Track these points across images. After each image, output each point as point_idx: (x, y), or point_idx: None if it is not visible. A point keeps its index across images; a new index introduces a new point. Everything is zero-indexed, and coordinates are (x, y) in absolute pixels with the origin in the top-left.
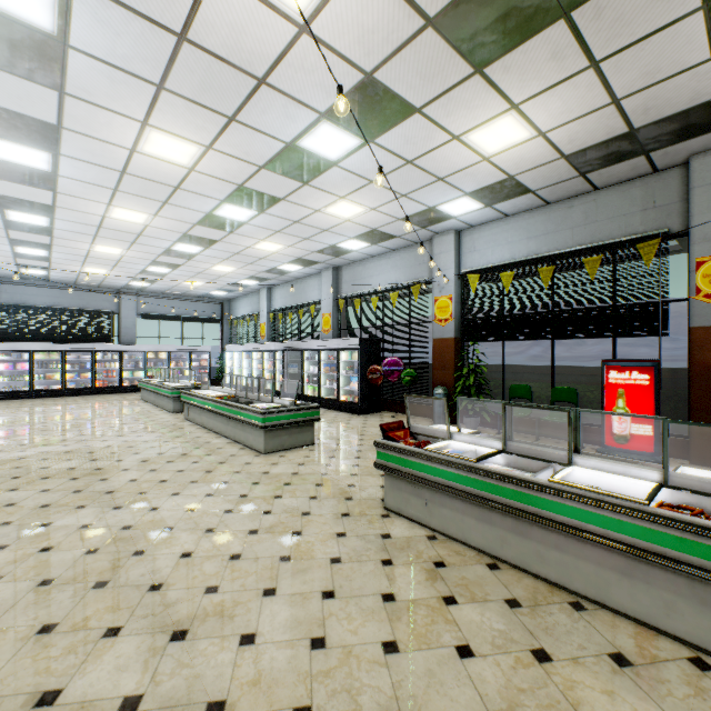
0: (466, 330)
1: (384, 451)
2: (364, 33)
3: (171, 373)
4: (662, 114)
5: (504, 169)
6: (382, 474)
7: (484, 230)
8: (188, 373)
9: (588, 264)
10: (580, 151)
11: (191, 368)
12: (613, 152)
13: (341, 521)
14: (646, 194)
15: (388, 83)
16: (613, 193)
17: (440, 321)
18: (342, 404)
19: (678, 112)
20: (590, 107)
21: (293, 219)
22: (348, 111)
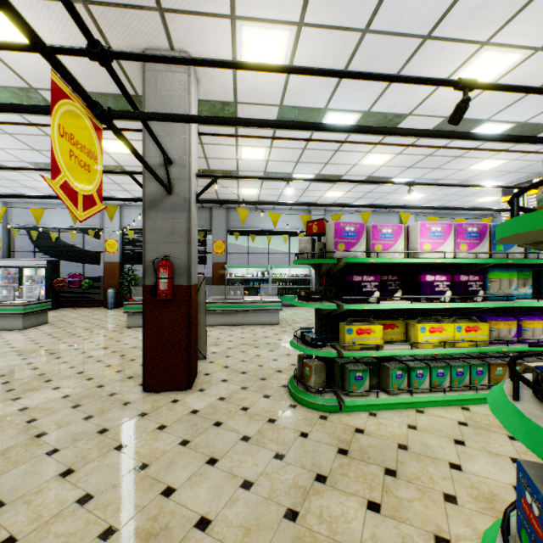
0: (126, 258)
1: (129, 306)
2: (128, 161)
3: None
4: (206, 198)
5: None
6: (112, 323)
7: (136, 209)
8: None
9: None
10: None
11: None
12: None
13: (116, 332)
14: (201, 214)
15: (127, 169)
16: None
17: (110, 252)
18: None
19: (209, 199)
20: None
21: (10, 178)
22: (103, 167)
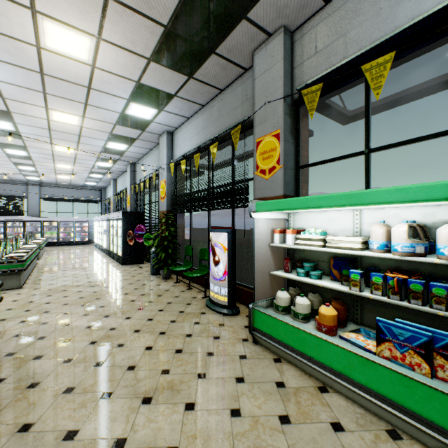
0: (172, 205)
1: None
2: None
3: (61, 235)
4: (169, 7)
5: (122, 75)
6: None
7: (181, 130)
8: (73, 235)
9: (212, 150)
10: (156, 53)
11: (75, 232)
12: (184, 52)
13: None
14: (243, 90)
15: None
16: (230, 92)
17: (162, 198)
18: (119, 257)
19: (179, 3)
20: (95, 4)
21: (44, 127)
22: None
